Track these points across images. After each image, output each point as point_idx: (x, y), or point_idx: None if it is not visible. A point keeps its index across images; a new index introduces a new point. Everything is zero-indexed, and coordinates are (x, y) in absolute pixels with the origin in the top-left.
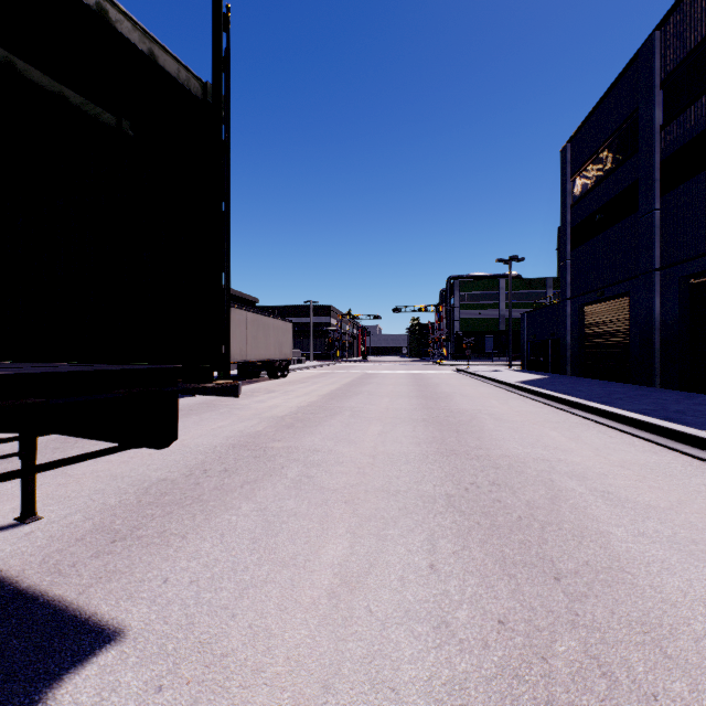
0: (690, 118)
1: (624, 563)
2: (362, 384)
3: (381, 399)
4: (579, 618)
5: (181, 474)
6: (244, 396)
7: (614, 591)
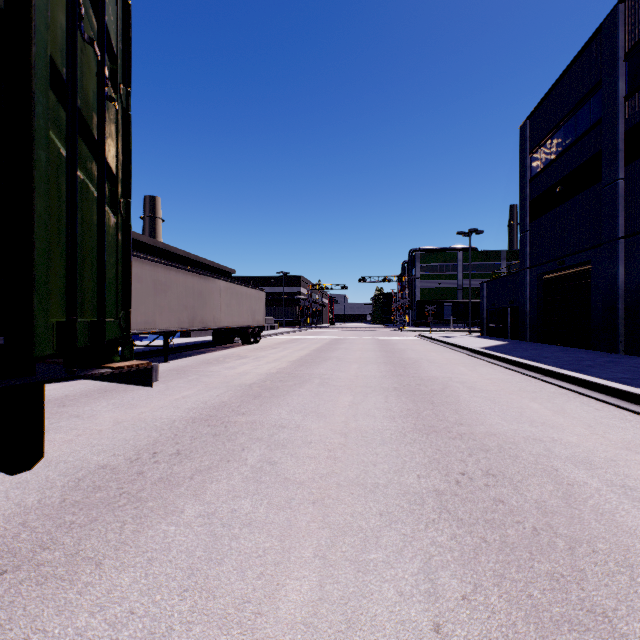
0: None
1: None
2: (331, 350)
3: (349, 366)
4: None
5: (125, 459)
6: (215, 362)
7: None
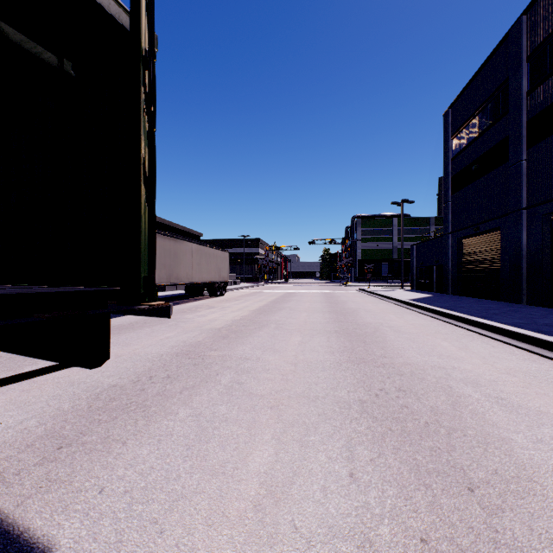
0: (551, 85)
1: (531, 471)
2: (284, 301)
3: (300, 314)
4: (500, 535)
5: (129, 381)
6: (189, 311)
7: (528, 504)
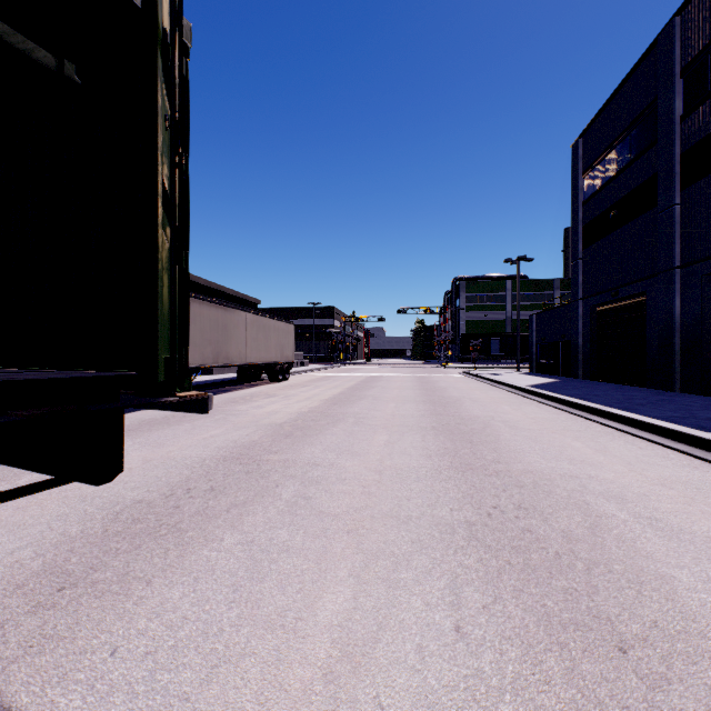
0: None
1: (703, 624)
2: (366, 388)
3: (386, 405)
4: None
5: (160, 495)
6: (242, 401)
7: (703, 672)
